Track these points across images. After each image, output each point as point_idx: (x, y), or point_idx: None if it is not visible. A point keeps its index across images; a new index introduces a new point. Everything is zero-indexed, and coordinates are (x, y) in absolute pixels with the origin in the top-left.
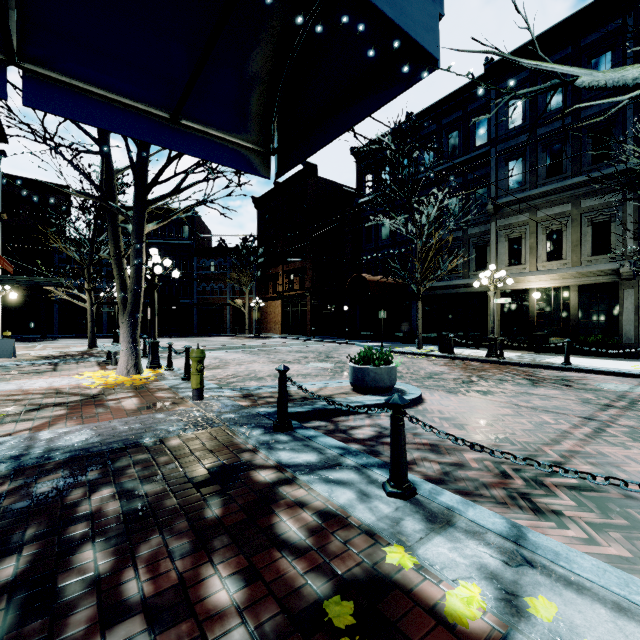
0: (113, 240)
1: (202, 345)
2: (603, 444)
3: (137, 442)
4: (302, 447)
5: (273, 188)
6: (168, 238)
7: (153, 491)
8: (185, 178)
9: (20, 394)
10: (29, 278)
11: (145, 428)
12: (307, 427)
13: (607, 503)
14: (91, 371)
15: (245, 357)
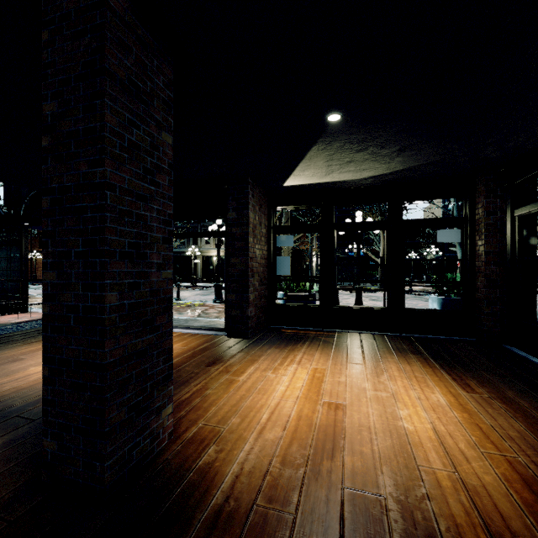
0: None
1: None
2: (193, 296)
3: None
4: None
5: None
6: None
7: None
8: None
9: None
10: None
11: None
12: None
13: (181, 300)
14: None
15: None
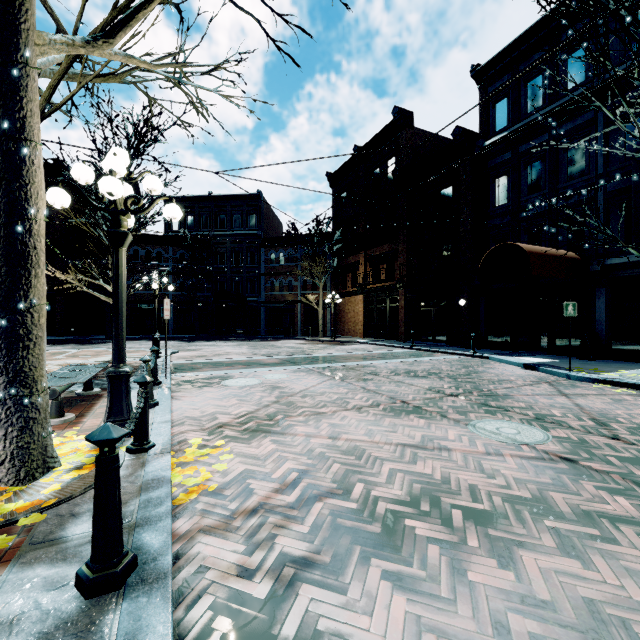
0: None
1: (263, 354)
2: None
3: None
4: None
5: (352, 156)
6: (234, 229)
7: None
8: None
9: None
10: None
11: None
12: None
13: None
14: None
15: (324, 386)
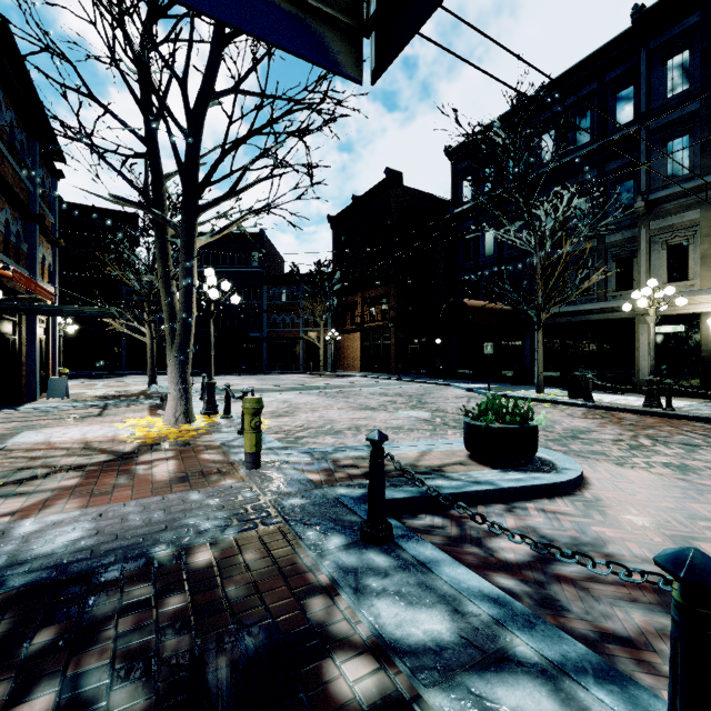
0: (161, 258)
1: (271, 384)
2: None
3: (145, 554)
4: (417, 590)
5: (351, 204)
6: (237, 266)
7: (126, 710)
8: (243, 174)
9: (43, 449)
10: (76, 308)
11: (167, 521)
12: (418, 536)
13: None
14: (138, 417)
15: (319, 401)
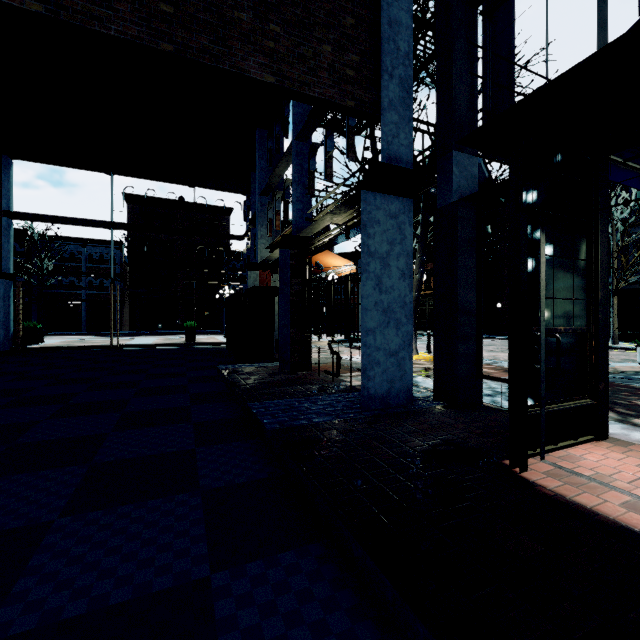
0: None
1: None
2: None
3: None
4: None
5: None
6: None
7: None
8: None
9: None
10: None
11: None
12: None
13: None
14: None
15: None
